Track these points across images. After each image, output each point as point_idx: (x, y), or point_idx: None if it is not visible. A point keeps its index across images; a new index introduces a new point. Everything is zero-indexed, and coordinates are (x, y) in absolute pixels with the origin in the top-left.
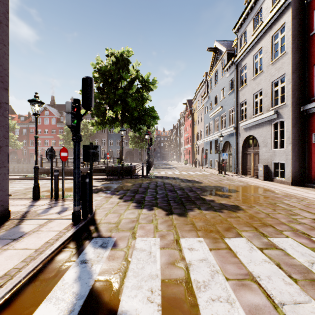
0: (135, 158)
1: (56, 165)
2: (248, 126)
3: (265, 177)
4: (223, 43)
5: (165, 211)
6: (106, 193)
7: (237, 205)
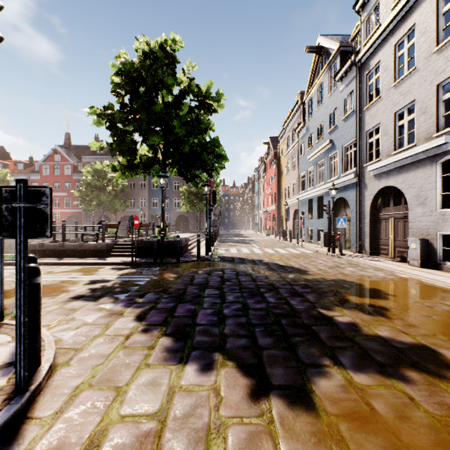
0: (191, 226)
1: (53, 238)
2: (383, 170)
3: (423, 261)
4: (332, 37)
5: (247, 377)
6: (115, 300)
7: (429, 348)
